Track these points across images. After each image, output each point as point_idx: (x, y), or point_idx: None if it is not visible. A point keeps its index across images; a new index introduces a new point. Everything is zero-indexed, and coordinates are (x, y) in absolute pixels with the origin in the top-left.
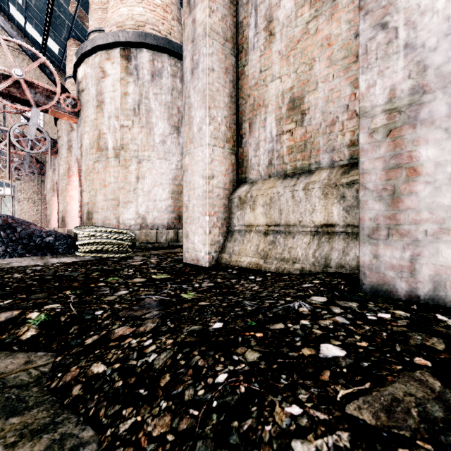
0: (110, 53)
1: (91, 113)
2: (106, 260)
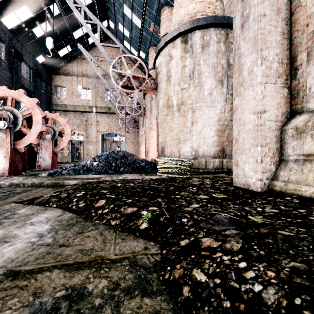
0: (175, 42)
1: (163, 85)
2: (175, 179)
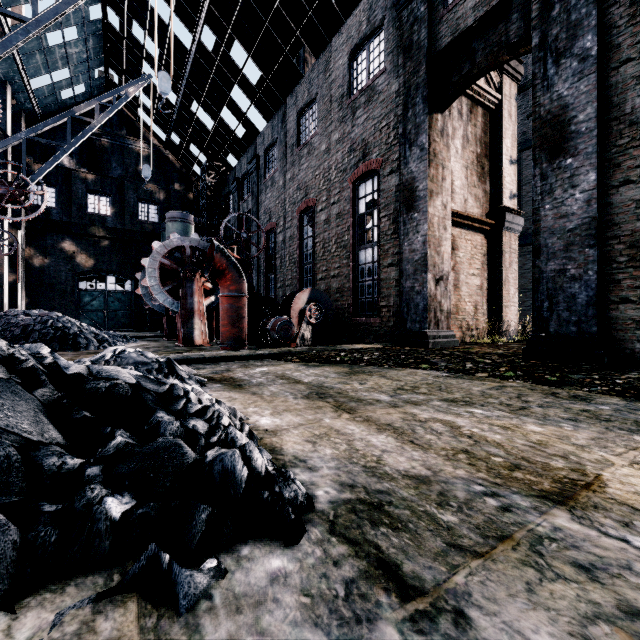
0: None
1: None
2: None
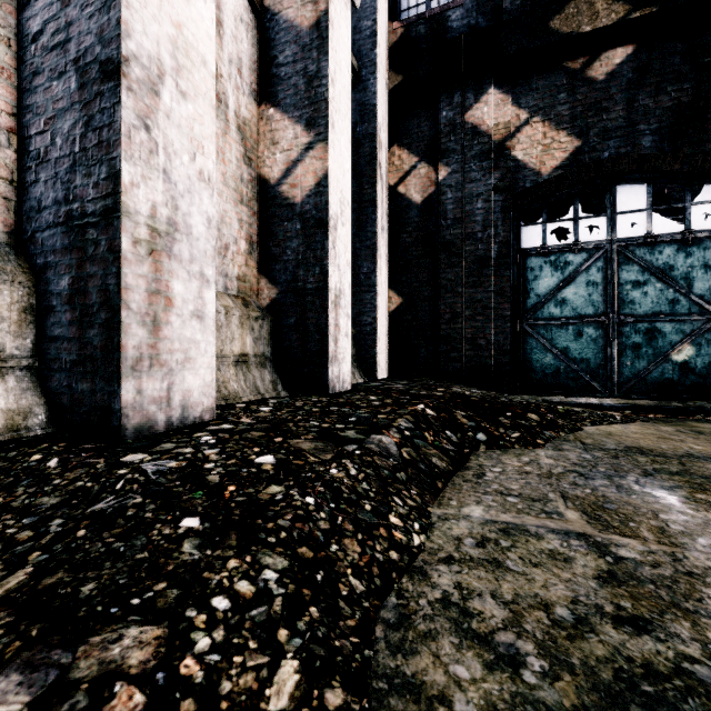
0: None
1: None
2: None
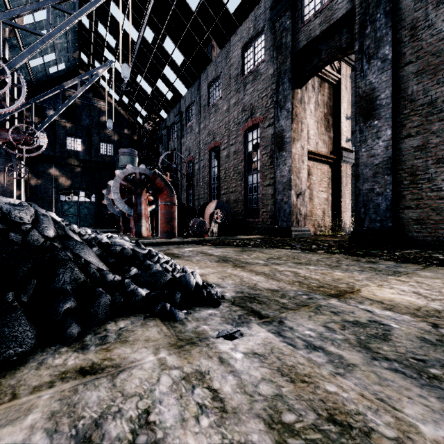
0: None
1: None
2: None
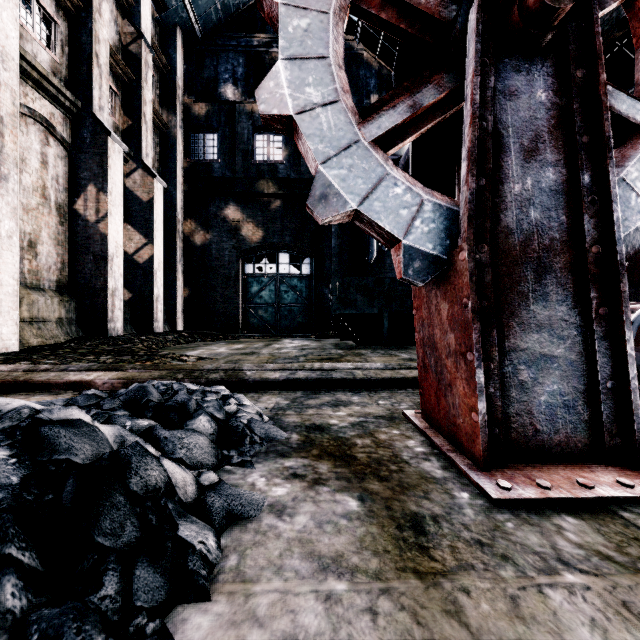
0: None
1: None
2: None
